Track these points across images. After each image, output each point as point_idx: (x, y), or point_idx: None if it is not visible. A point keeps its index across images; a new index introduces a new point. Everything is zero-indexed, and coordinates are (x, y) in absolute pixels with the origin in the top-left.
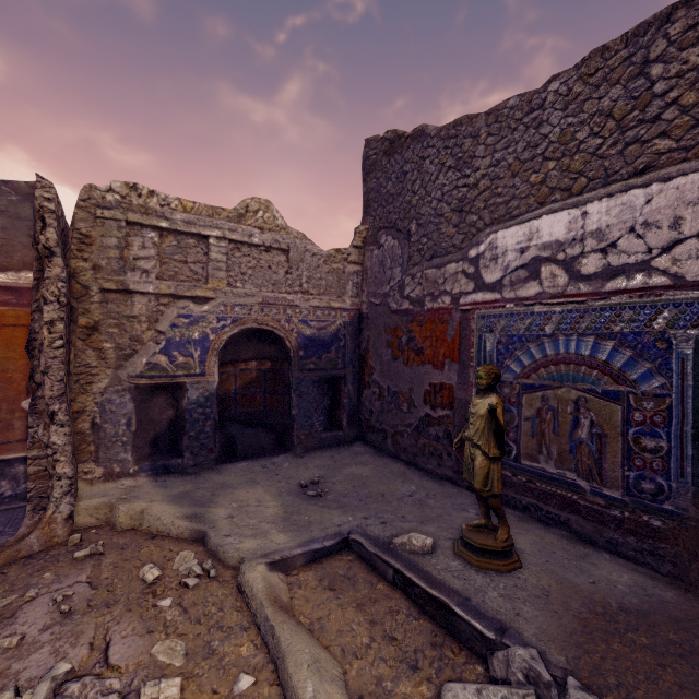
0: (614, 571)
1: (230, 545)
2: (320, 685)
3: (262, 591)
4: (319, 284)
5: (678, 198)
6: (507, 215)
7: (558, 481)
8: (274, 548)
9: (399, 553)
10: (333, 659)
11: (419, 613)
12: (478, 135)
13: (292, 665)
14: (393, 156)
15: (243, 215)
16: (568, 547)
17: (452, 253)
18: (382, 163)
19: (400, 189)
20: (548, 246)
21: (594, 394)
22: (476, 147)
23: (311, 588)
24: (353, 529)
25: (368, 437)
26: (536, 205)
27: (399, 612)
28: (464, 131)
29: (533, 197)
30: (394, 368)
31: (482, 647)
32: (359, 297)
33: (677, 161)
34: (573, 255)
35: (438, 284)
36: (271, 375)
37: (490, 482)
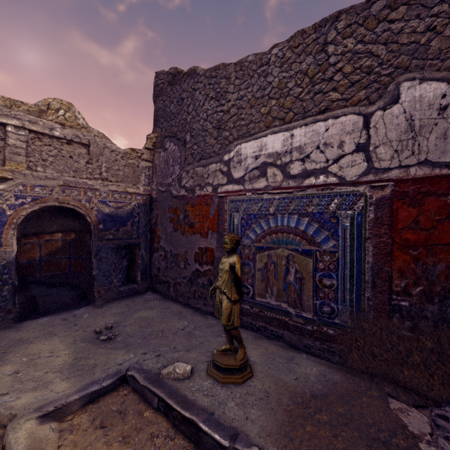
0: (308, 366)
1: (4, 404)
2: None
3: None
4: (117, 174)
5: (342, 129)
6: (247, 133)
7: (277, 309)
8: (52, 398)
9: (165, 382)
10: None
11: (176, 432)
12: (230, 78)
13: None
14: (175, 86)
15: (44, 111)
16: (282, 354)
17: (213, 157)
18: (167, 90)
19: (179, 110)
20: (272, 155)
21: (297, 252)
22: (229, 86)
23: (82, 430)
24: (131, 365)
25: (157, 287)
26: (265, 128)
27: (158, 436)
28: (221, 74)
29: (263, 122)
30: (175, 237)
31: None
32: (150, 186)
33: (342, 106)
34: (286, 161)
35: (204, 178)
36: (75, 244)
37: (232, 318)
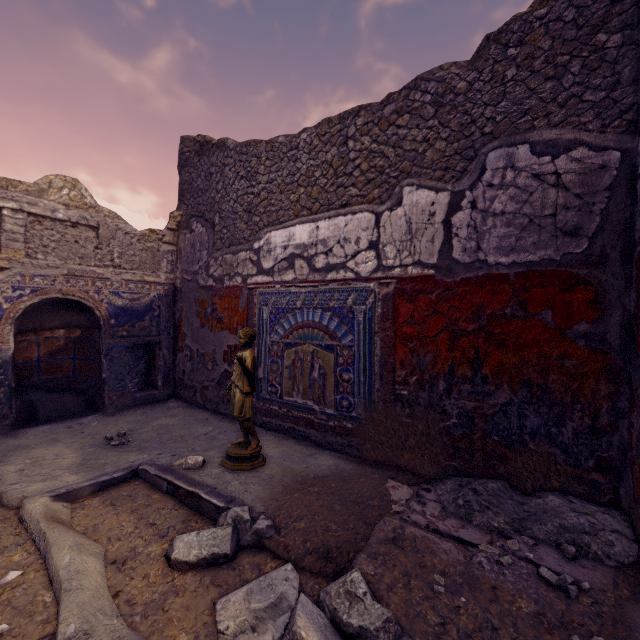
0: (326, 460)
1: (16, 490)
2: (77, 556)
3: (40, 513)
4: (132, 260)
5: (359, 226)
6: (277, 221)
7: (303, 408)
8: (62, 485)
9: (176, 471)
10: (99, 545)
11: (181, 506)
12: (261, 157)
13: (55, 550)
14: (203, 157)
15: (45, 190)
16: (305, 451)
17: (243, 244)
18: (194, 161)
19: (207, 186)
20: (299, 246)
21: (321, 347)
22: (259, 166)
23: (94, 507)
24: (144, 462)
25: (182, 394)
26: (294, 217)
27: (165, 508)
28: (252, 151)
29: (292, 210)
30: (202, 334)
31: (215, 513)
32: (174, 273)
33: (360, 203)
34: (312, 254)
35: (233, 267)
36: (81, 342)
37: (245, 410)
